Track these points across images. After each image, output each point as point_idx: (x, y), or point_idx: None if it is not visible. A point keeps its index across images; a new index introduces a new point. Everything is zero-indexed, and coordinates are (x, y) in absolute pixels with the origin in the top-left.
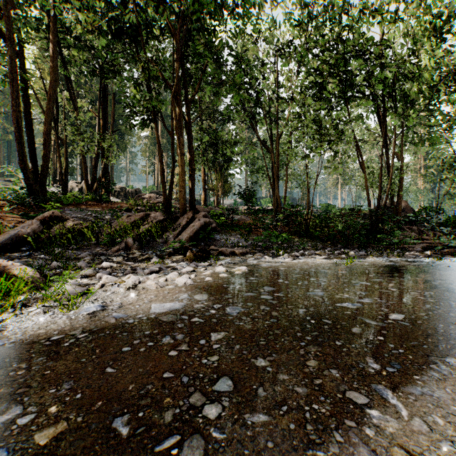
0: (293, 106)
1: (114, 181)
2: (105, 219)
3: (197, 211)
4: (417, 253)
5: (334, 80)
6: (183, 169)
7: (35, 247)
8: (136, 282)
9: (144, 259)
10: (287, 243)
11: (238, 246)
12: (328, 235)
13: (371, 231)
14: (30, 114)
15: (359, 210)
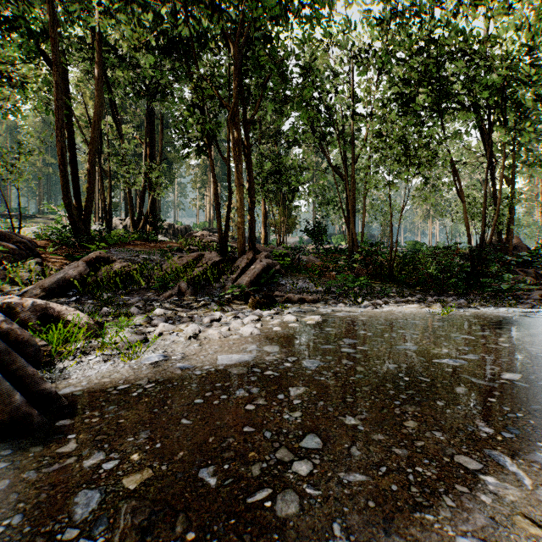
0: (374, 123)
1: (161, 217)
2: (154, 261)
3: (257, 251)
4: (533, 302)
5: (425, 90)
6: (242, 202)
7: (81, 292)
8: (196, 331)
9: (200, 306)
10: (366, 289)
11: (307, 291)
12: (416, 279)
13: (472, 275)
14: (74, 144)
15: (457, 248)
